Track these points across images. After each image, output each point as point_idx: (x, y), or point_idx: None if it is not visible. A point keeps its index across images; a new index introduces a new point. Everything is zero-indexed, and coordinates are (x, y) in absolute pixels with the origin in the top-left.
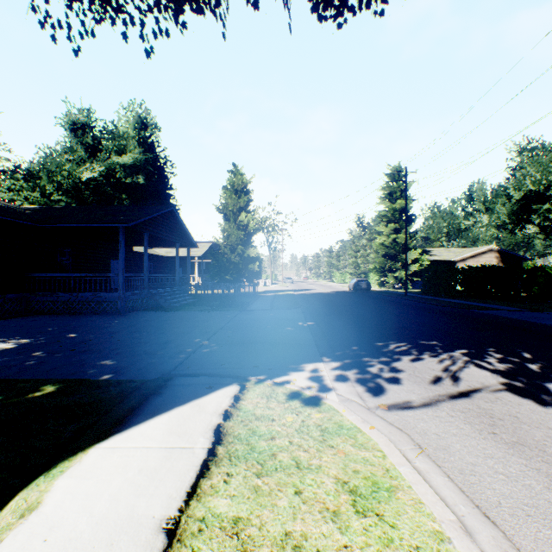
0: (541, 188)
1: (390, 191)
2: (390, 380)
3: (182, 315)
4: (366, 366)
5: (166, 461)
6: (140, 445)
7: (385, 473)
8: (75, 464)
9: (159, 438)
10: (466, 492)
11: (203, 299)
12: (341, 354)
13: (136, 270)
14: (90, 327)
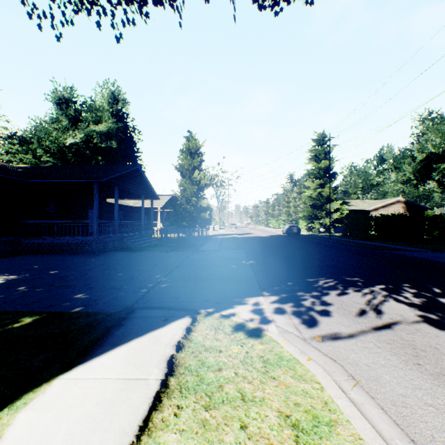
0: (440, 150)
1: (316, 154)
2: (321, 313)
3: (146, 255)
4: (300, 300)
5: (122, 392)
6: (99, 376)
7: (324, 406)
8: (38, 396)
9: (117, 369)
10: (400, 425)
11: (163, 241)
12: (279, 288)
13: (109, 217)
14: (68, 265)
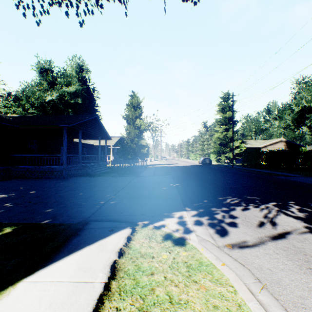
0: (311, 105)
1: (222, 107)
2: (230, 224)
3: (101, 179)
4: (213, 214)
5: (71, 295)
6: (55, 279)
7: (238, 308)
8: (3, 298)
9: (70, 273)
10: None
11: (114, 169)
12: (197, 205)
13: (76, 152)
14: (44, 186)
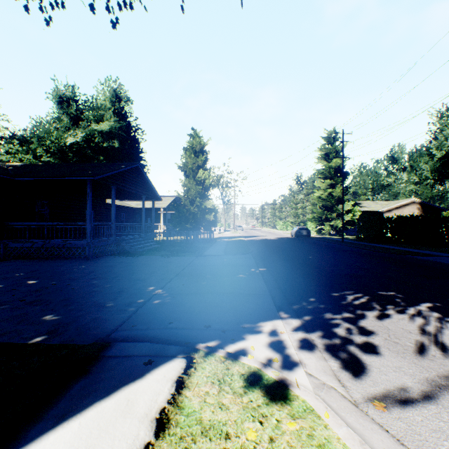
0: None
1: (326, 152)
2: (366, 349)
3: (143, 260)
4: (331, 327)
5: None
6: None
7: None
8: None
9: None
10: None
11: (165, 245)
12: (300, 307)
13: (110, 219)
14: (54, 273)
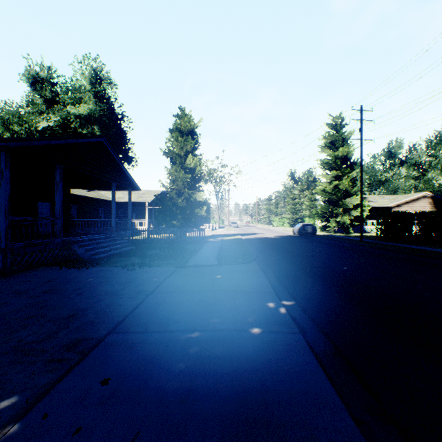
0: None
1: (331, 140)
2: None
3: (89, 276)
4: None
5: None
6: None
7: None
8: None
9: None
10: None
11: (143, 246)
12: None
13: (84, 214)
14: None
